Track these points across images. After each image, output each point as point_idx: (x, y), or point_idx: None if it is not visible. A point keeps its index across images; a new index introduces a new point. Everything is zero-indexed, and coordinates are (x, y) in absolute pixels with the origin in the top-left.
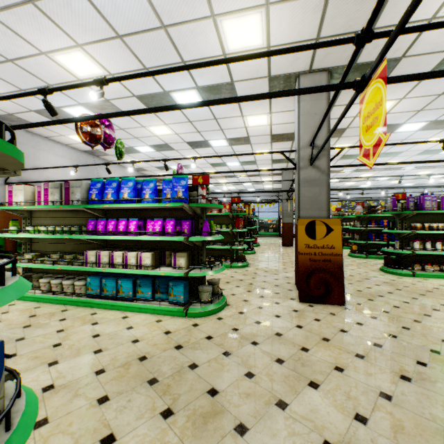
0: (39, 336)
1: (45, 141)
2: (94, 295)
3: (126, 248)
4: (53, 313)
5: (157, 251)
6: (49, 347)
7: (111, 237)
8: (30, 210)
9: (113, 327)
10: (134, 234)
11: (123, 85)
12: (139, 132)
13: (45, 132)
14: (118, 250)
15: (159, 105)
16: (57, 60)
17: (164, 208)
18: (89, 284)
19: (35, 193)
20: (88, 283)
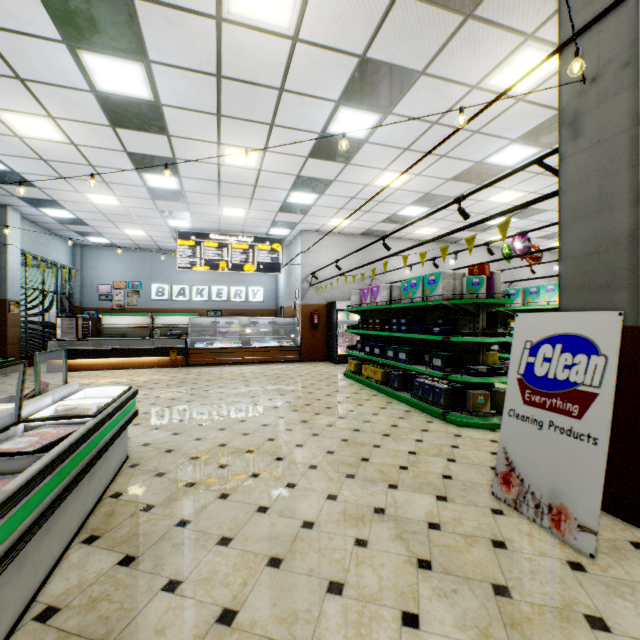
0: None
1: None
2: None
3: None
4: None
5: None
6: None
7: None
8: None
9: None
10: None
11: None
12: None
13: None
14: None
15: None
16: None
17: None
18: None
19: None
20: None
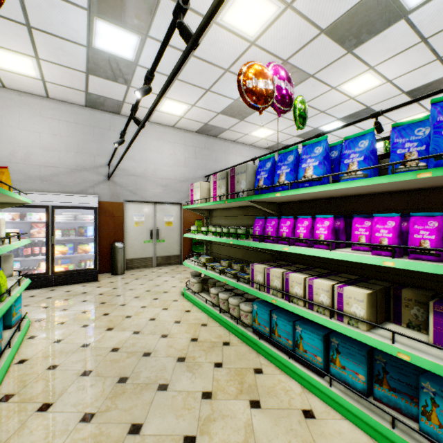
0: (181, 392)
1: (233, 145)
2: (261, 333)
3: (309, 266)
4: (213, 343)
5: (378, 286)
6: (178, 439)
7: (284, 248)
8: (209, 209)
9: (283, 439)
10: (325, 245)
11: (304, 19)
12: (326, 101)
13: (232, 135)
14: (296, 268)
15: (363, 30)
16: (226, 23)
17: (392, 191)
18: (256, 314)
19: (210, 190)
20: (254, 311)
